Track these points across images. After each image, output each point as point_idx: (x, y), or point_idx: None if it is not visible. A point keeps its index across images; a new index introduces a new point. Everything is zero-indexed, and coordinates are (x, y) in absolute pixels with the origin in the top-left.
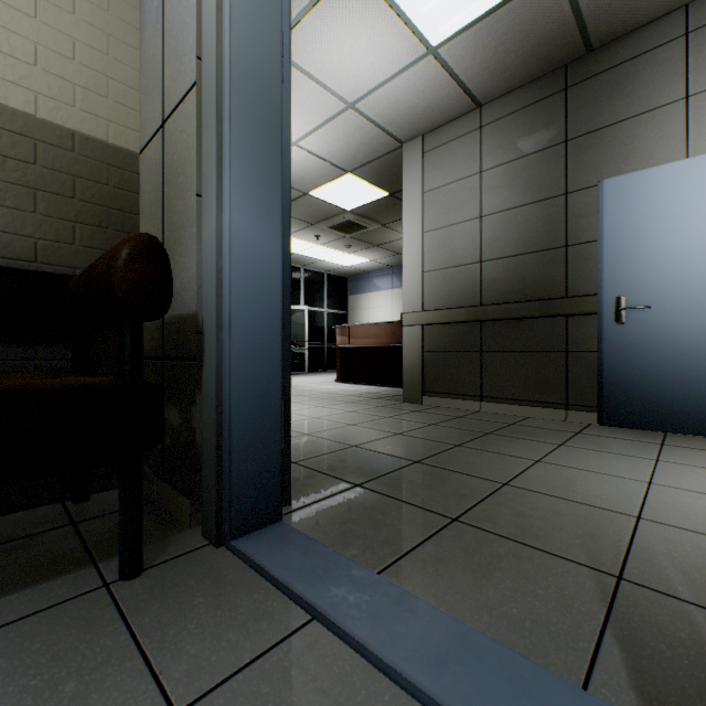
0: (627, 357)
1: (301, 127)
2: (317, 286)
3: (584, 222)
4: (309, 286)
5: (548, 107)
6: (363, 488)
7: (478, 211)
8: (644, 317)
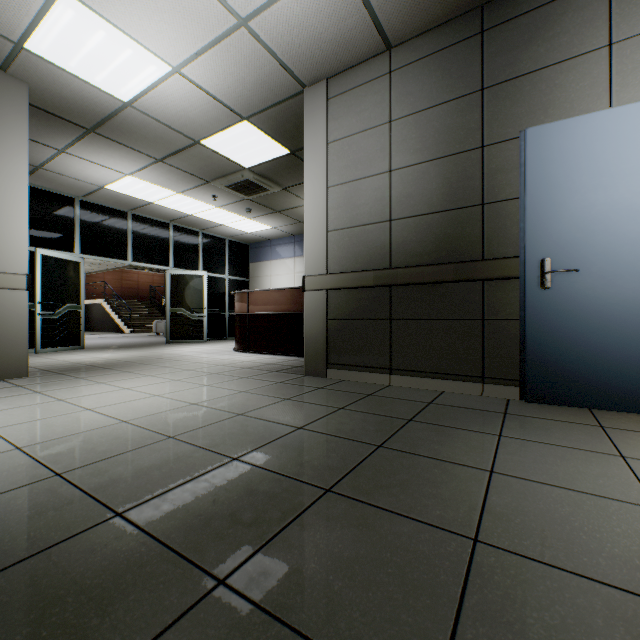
0: (552, 326)
1: (183, 46)
2: (217, 251)
3: (501, 178)
4: (209, 251)
5: (463, 52)
6: (230, 591)
7: (387, 164)
8: (571, 281)
